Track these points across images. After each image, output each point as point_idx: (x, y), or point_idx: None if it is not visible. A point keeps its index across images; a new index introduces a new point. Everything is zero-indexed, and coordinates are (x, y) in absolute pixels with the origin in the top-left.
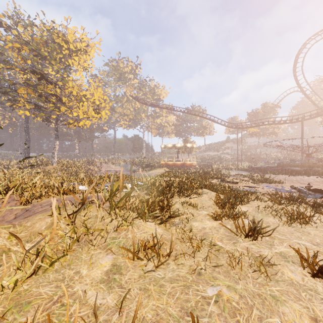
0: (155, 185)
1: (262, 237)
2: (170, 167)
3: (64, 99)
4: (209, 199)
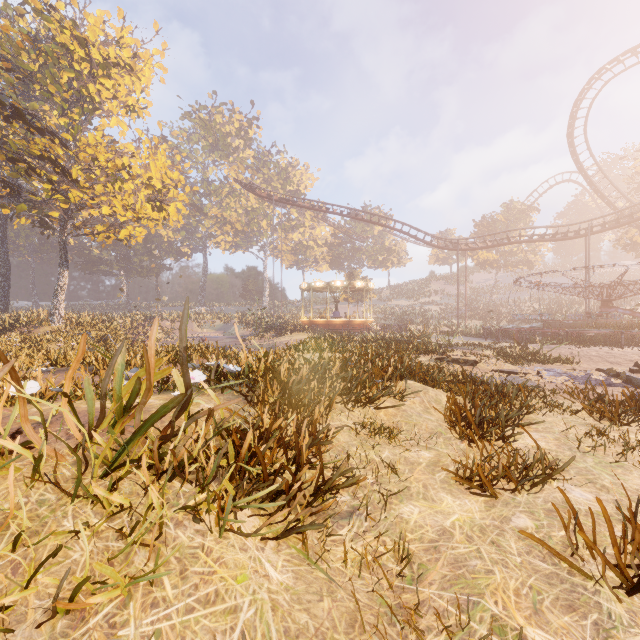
0: (276, 374)
1: None
2: (321, 330)
3: (75, 171)
4: (424, 407)
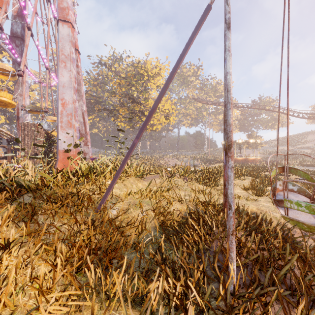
0: (208, 170)
1: (264, 195)
2: None
3: (145, 113)
4: (250, 183)
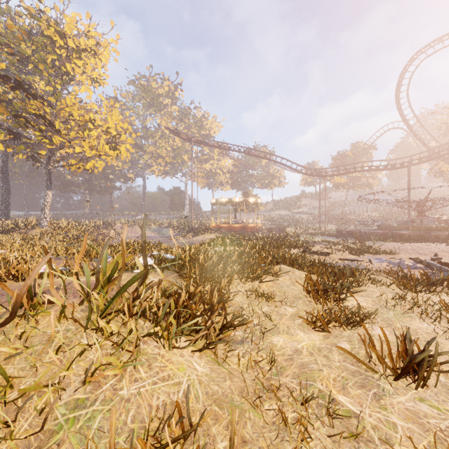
0: (197, 260)
1: (437, 381)
2: (225, 232)
3: (57, 123)
4: (291, 282)
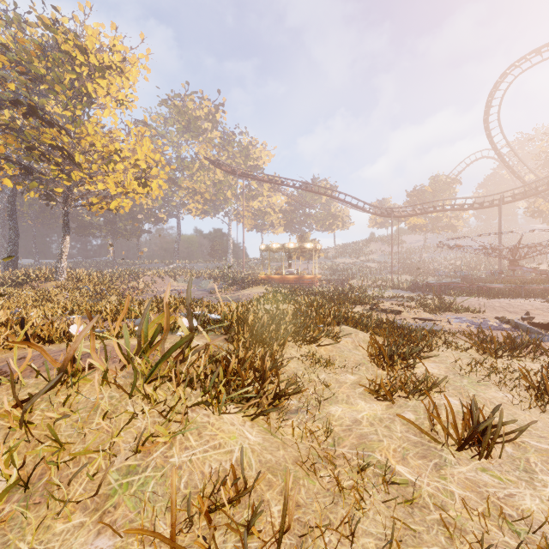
0: (245, 320)
1: (502, 451)
2: (277, 284)
3: (77, 156)
4: (354, 345)
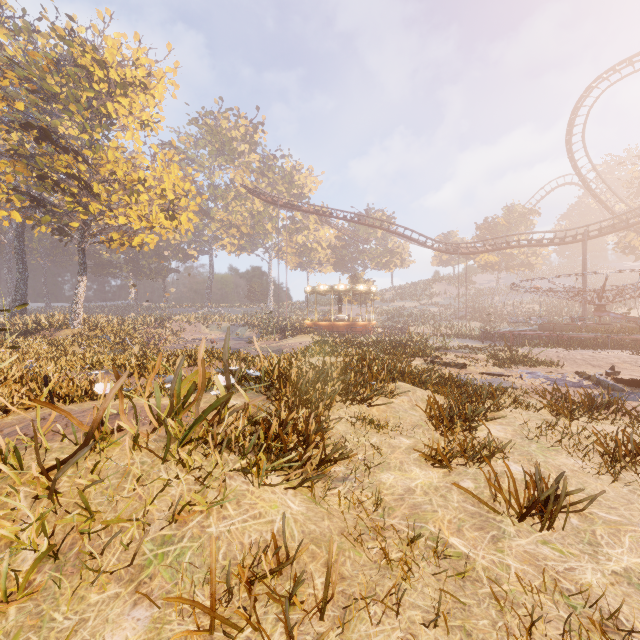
0: (288, 377)
1: (565, 522)
2: (324, 333)
3: (96, 186)
4: (411, 405)
